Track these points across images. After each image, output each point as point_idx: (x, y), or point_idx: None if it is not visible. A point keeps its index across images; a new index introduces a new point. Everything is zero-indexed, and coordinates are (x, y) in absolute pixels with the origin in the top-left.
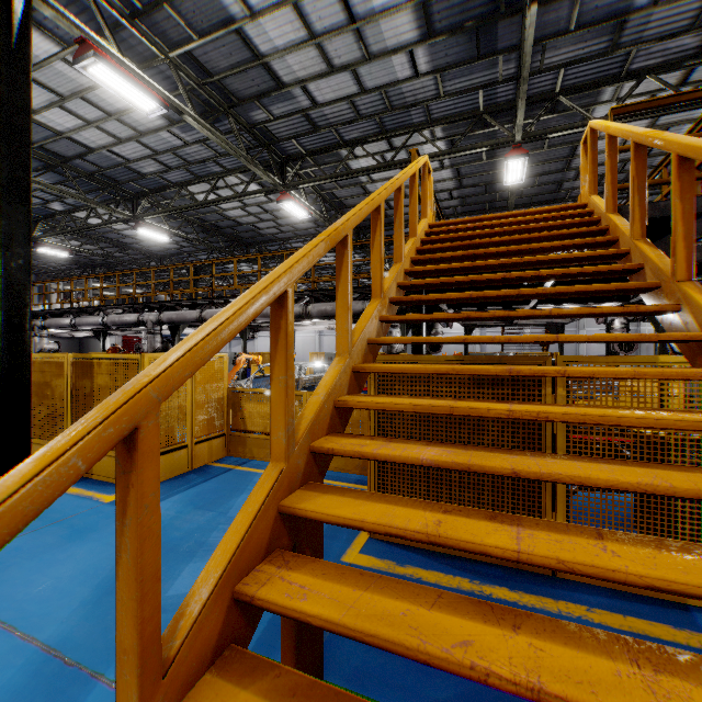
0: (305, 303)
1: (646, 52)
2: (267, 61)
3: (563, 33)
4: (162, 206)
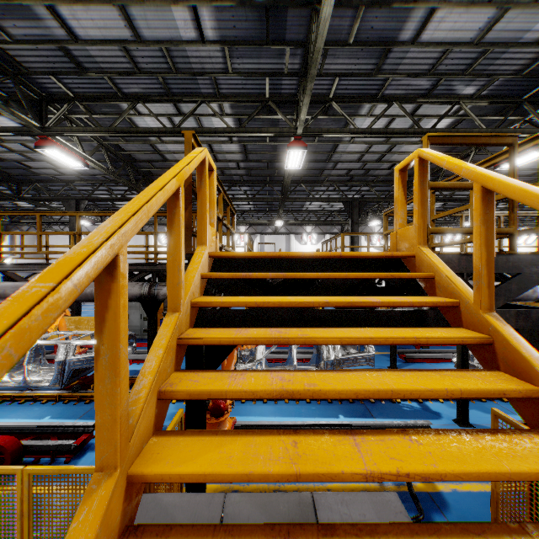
0: None
1: (397, 82)
2: None
3: (343, 43)
4: None
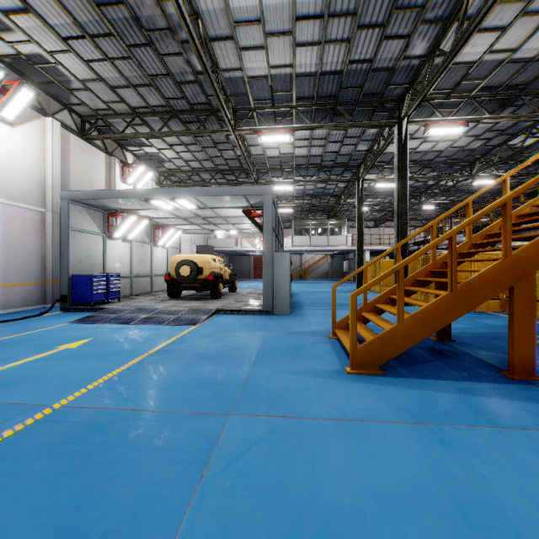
0: None
1: None
2: (536, 58)
3: None
4: (489, 163)
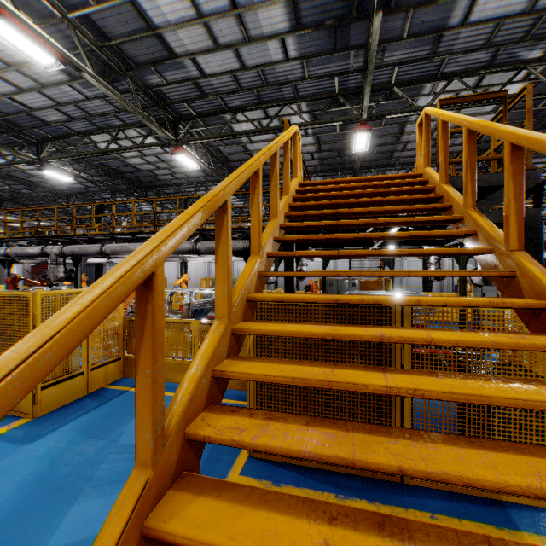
0: (195, 240)
1: (455, 60)
2: (160, 33)
3: (398, 39)
4: (66, 151)
